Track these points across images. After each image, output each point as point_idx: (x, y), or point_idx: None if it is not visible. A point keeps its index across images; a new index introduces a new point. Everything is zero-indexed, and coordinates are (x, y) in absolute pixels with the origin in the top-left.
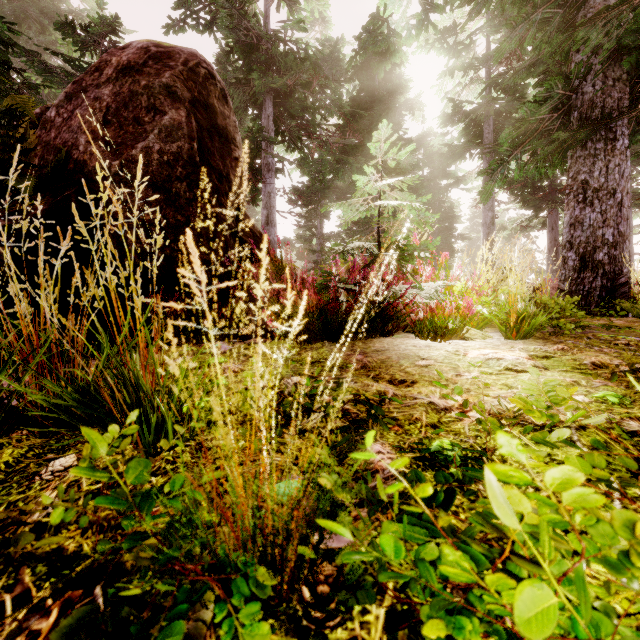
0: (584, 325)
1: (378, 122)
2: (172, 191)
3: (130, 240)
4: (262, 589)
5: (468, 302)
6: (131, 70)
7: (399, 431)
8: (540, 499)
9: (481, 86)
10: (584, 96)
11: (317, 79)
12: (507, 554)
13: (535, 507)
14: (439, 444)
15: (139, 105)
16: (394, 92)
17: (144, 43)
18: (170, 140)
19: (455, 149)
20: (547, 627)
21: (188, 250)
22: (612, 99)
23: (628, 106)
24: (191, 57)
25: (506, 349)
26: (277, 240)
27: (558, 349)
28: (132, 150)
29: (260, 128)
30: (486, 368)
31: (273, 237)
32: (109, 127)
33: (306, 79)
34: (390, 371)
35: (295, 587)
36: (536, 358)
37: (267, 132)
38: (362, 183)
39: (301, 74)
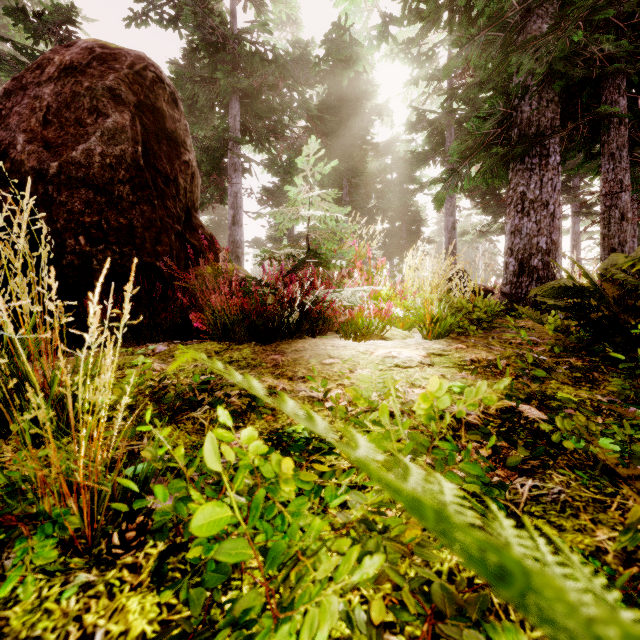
0: (494, 326)
1: (346, 126)
2: (114, 194)
3: (69, 242)
4: (65, 531)
5: (389, 305)
6: (74, 70)
7: (270, 419)
8: (240, 451)
9: (444, 96)
10: (523, 114)
11: (282, 82)
12: (225, 491)
13: (320, 470)
14: (293, 428)
15: (81, 106)
16: (361, 98)
17: (89, 43)
18: (113, 143)
19: (418, 156)
20: (216, 530)
21: (130, 252)
22: (546, 119)
23: (558, 126)
24: (138, 60)
25: (413, 348)
26: (216, 245)
27: (457, 348)
28: (72, 152)
29: (225, 128)
30: (380, 365)
31: (240, 237)
32: (49, 127)
33: (272, 81)
34: (296, 369)
35: (109, 534)
36: (432, 356)
37: (233, 132)
38: (293, 194)
39: (267, 76)
